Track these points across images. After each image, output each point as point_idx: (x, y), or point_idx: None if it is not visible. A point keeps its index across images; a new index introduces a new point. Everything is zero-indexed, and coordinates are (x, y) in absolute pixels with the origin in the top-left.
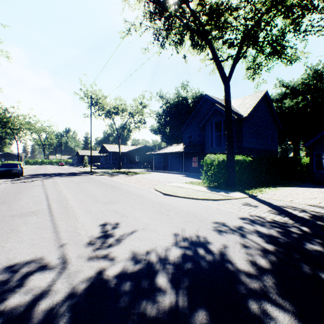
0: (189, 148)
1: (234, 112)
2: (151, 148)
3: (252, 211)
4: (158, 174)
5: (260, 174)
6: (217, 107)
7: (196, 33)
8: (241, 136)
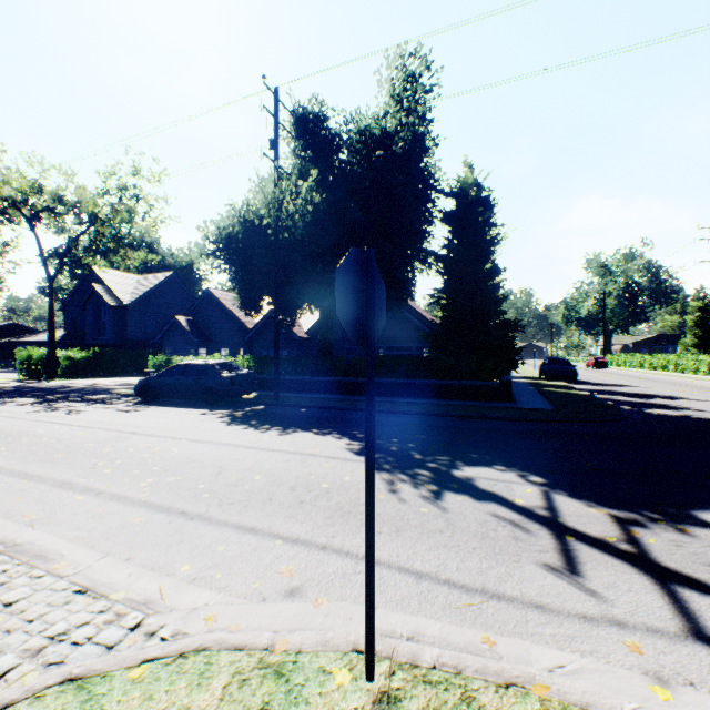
0: (71, 336)
1: (119, 297)
2: (30, 329)
3: (3, 385)
4: (4, 374)
5: (115, 369)
6: (95, 288)
7: (27, 220)
8: (127, 326)
